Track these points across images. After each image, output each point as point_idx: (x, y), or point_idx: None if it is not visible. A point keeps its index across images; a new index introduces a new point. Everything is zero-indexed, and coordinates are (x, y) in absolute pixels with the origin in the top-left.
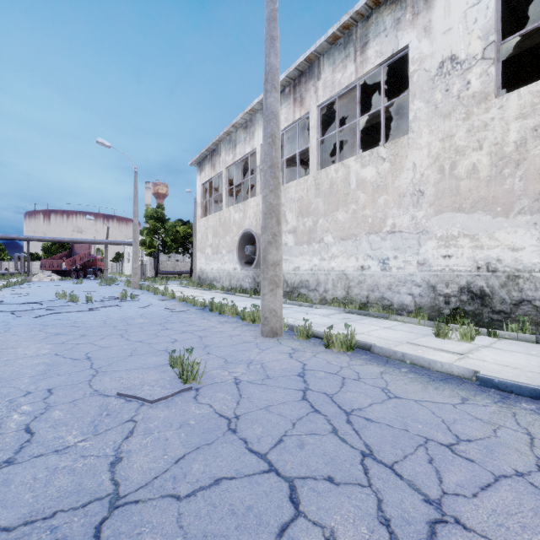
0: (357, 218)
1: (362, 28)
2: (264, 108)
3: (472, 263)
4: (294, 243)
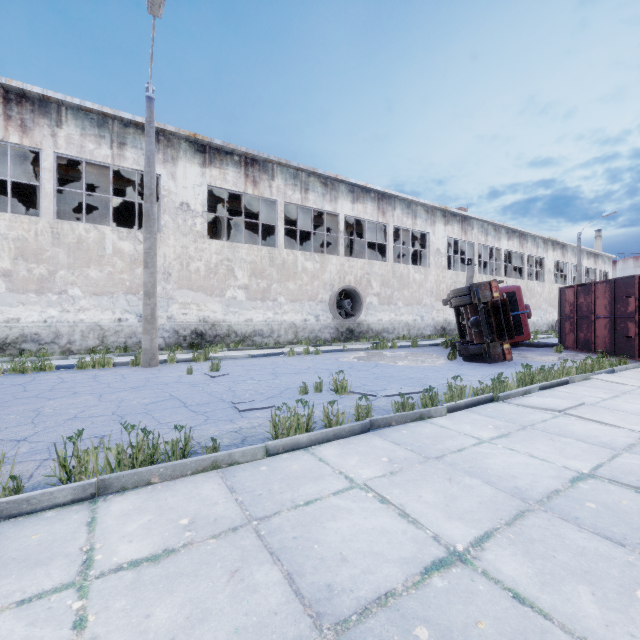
0: (114, 279)
1: (120, 128)
2: (151, 212)
3: (198, 318)
4: (8, 289)
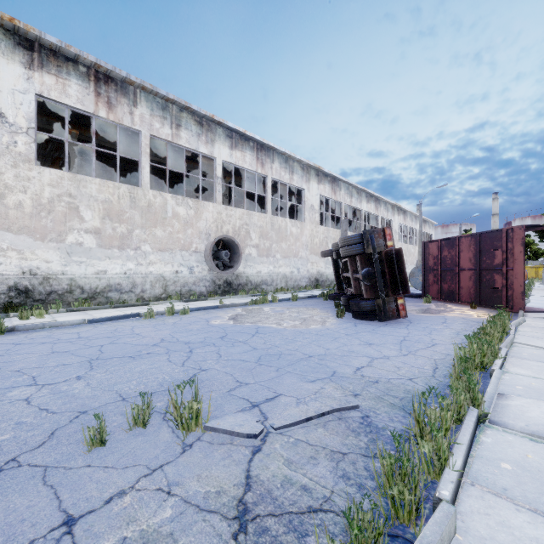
0: None
1: None
2: None
3: (20, 269)
4: None
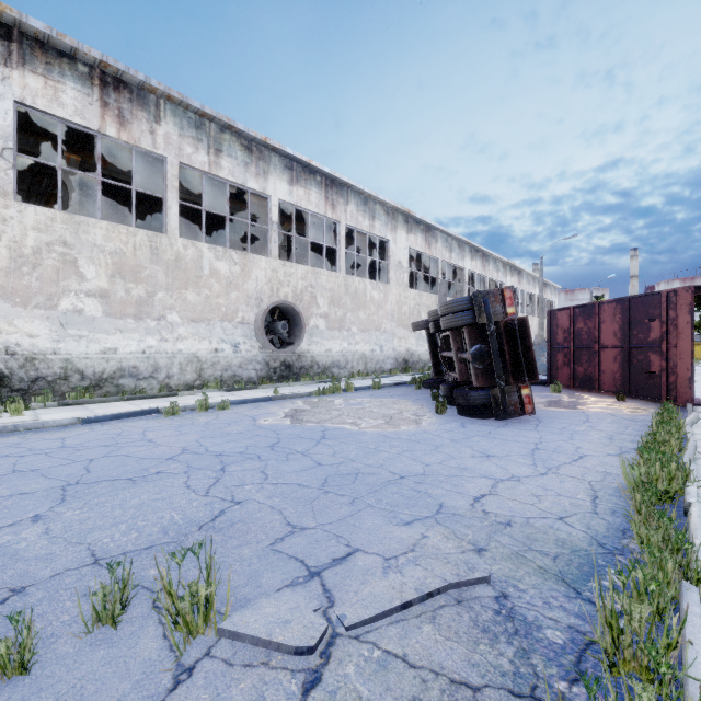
0: None
1: None
2: None
3: None
4: None
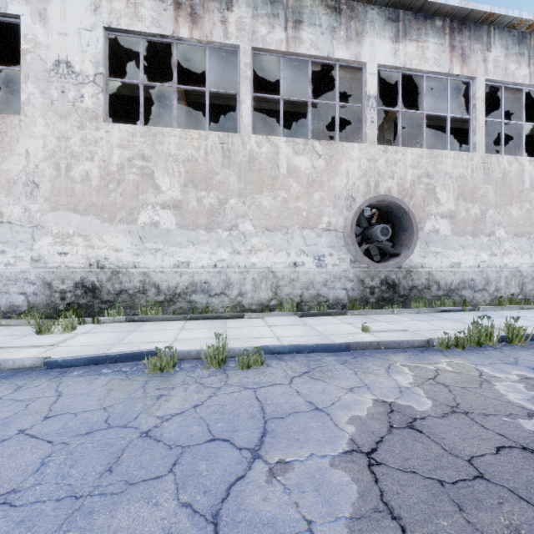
0: None
1: None
2: None
3: (86, 261)
4: None
